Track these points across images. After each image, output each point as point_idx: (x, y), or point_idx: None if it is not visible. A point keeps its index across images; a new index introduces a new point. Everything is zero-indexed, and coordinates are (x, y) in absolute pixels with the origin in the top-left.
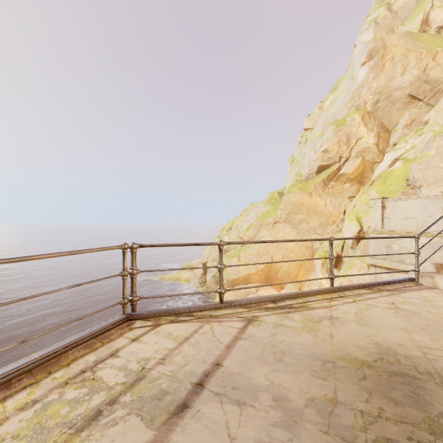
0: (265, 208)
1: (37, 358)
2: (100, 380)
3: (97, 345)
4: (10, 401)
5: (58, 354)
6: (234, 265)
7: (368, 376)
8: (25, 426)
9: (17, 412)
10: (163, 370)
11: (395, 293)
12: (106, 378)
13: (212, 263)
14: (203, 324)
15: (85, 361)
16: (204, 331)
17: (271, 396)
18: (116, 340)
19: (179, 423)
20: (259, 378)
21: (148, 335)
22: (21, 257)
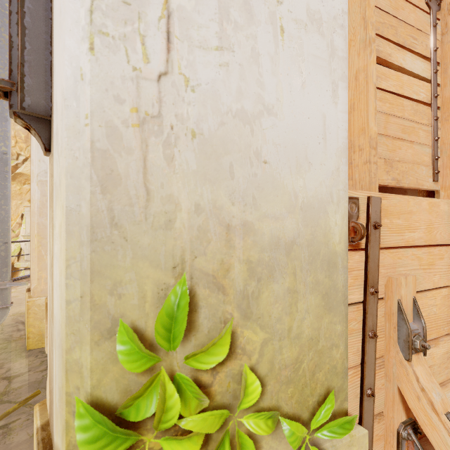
0: None
1: None
2: None
3: None
4: None
5: None
6: None
7: None
8: None
9: None
10: None
11: (13, 287)
12: None
13: None
14: None
15: None
16: None
17: None
18: None
19: None
20: None
21: None
22: None
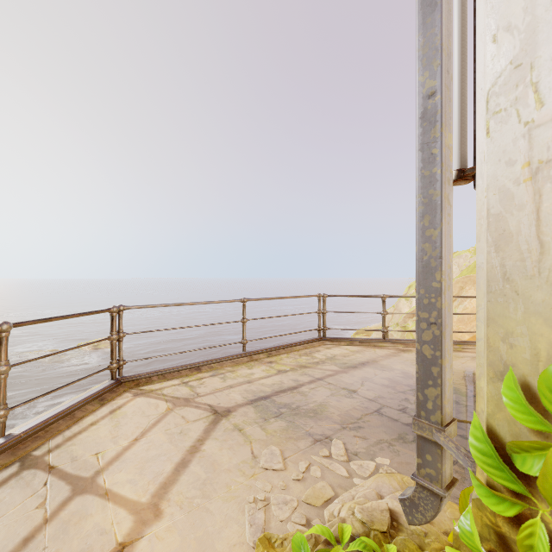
0: (473, 258)
1: (285, 344)
2: (314, 356)
3: (308, 347)
4: (282, 356)
5: (292, 346)
6: (394, 313)
7: (469, 376)
8: (292, 361)
9: (286, 358)
10: (344, 358)
11: None
12: (317, 356)
13: (394, 328)
14: (369, 348)
15: (305, 351)
16: (369, 350)
17: (401, 372)
18: (317, 347)
19: (353, 369)
20: (397, 367)
21: (334, 348)
22: (280, 297)
